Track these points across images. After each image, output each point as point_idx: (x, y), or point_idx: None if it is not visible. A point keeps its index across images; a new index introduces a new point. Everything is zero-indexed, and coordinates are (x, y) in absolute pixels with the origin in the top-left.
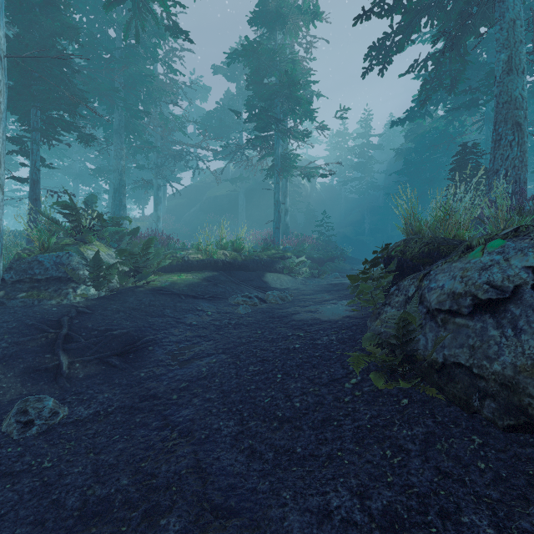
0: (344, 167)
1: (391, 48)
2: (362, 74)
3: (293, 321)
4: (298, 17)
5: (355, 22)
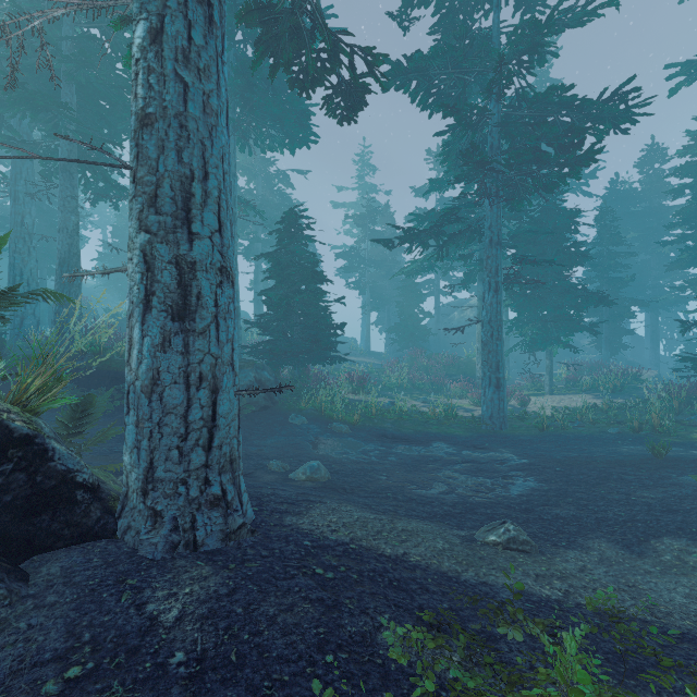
0: None
1: None
2: None
3: None
4: None
5: None
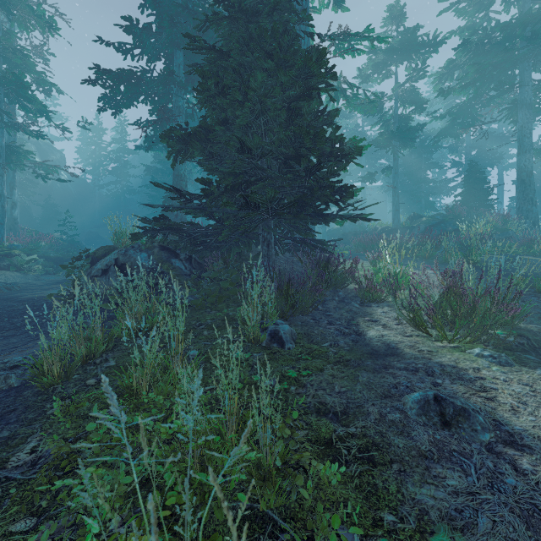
0: (98, 163)
1: (121, 102)
2: (98, 110)
3: (19, 299)
4: (30, 14)
5: (83, 82)
